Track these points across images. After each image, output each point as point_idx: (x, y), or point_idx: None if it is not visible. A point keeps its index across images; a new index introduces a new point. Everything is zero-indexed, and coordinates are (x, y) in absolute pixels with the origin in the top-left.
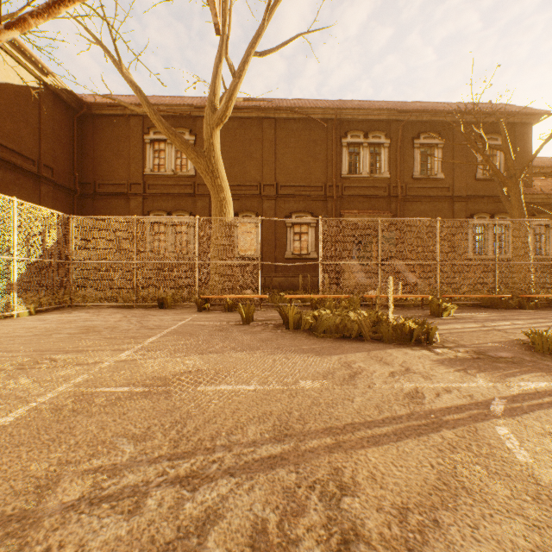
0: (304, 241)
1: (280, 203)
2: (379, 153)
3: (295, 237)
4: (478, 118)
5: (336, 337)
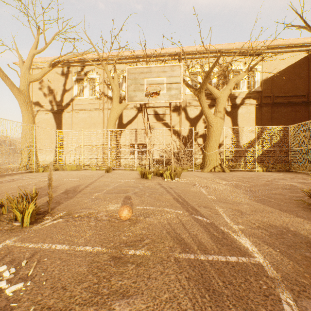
0: None
1: None
2: None
3: None
4: None
5: None
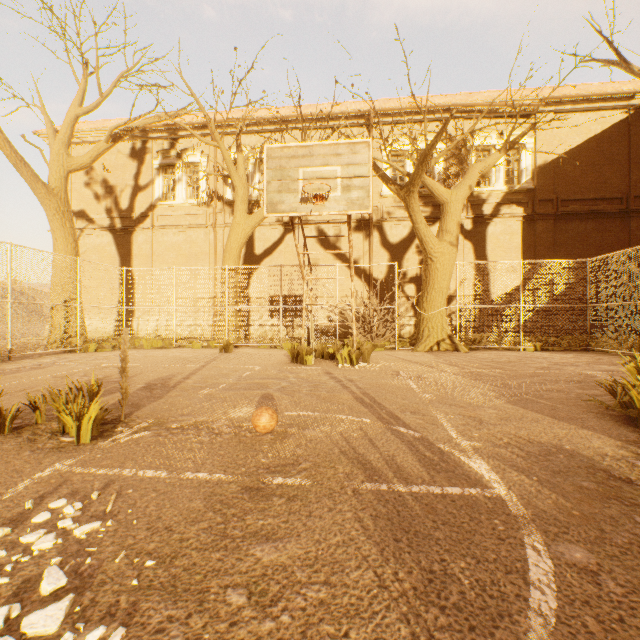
0: None
1: None
2: None
3: None
4: None
5: (636, 417)
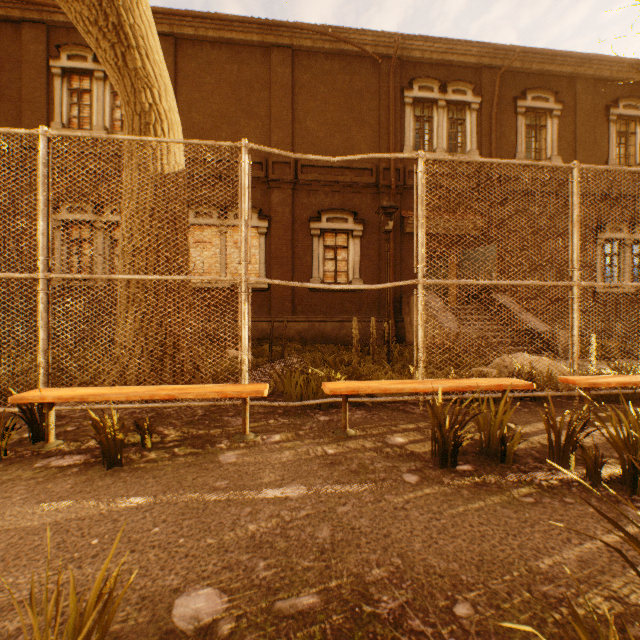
0: (341, 262)
1: (301, 194)
2: (462, 118)
3: (326, 254)
4: (612, 72)
5: None
